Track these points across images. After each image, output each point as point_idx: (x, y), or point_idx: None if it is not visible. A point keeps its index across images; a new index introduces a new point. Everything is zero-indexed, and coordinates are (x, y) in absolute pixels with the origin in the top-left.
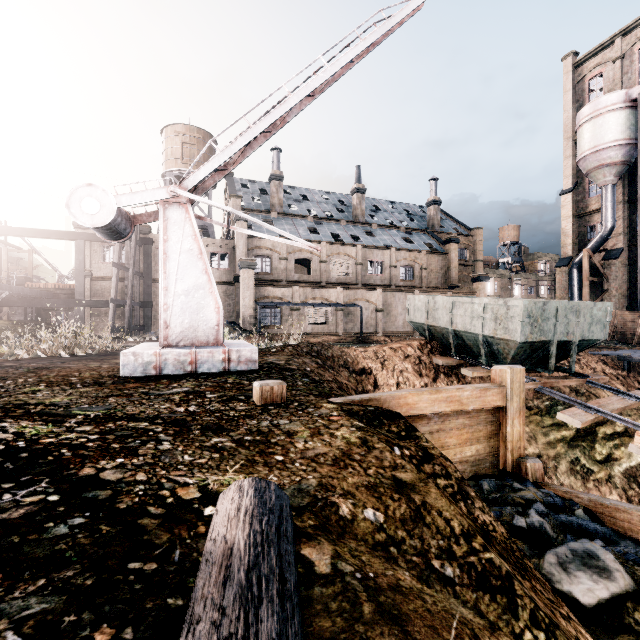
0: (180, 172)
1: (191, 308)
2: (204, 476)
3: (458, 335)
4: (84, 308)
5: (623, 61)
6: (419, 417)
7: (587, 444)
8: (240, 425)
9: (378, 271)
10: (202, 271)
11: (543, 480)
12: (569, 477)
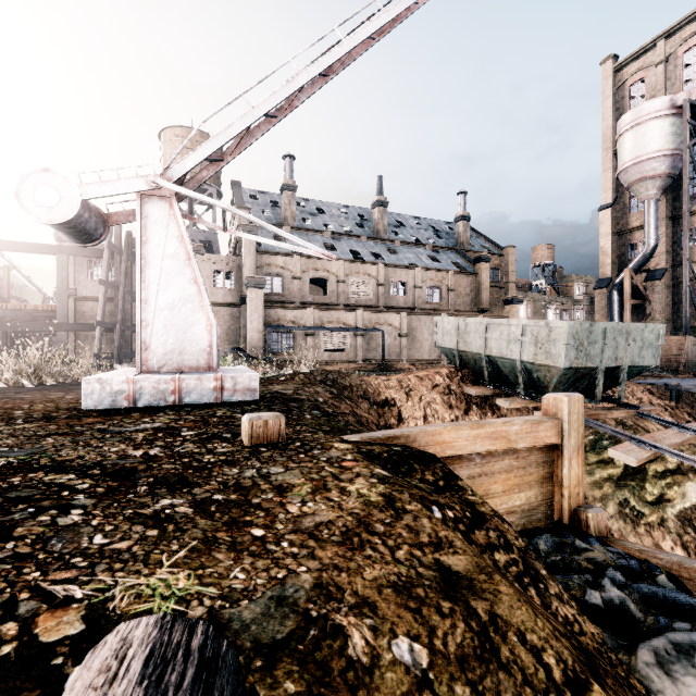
0: None
1: (177, 325)
2: (111, 579)
3: (492, 361)
4: (67, 332)
5: (666, 65)
6: (457, 458)
7: (636, 483)
8: (212, 476)
9: (402, 292)
10: (190, 280)
11: (607, 534)
12: (618, 521)
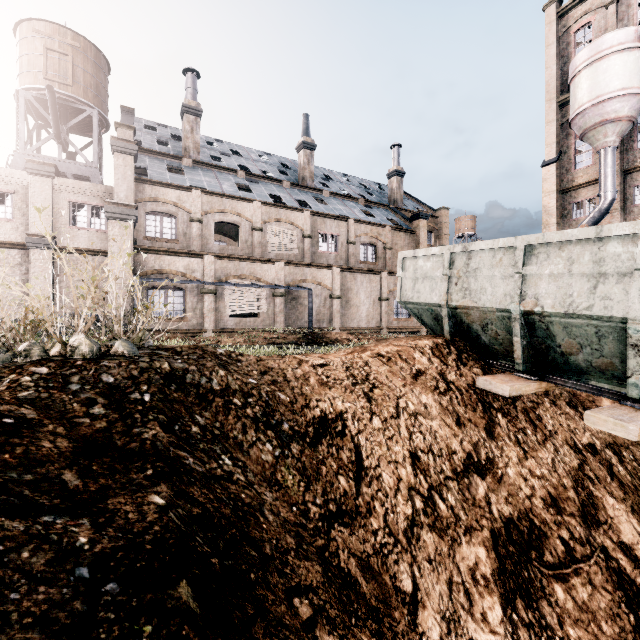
0: (43, 92)
1: None
2: None
3: (536, 324)
4: None
5: (618, 6)
6: None
7: None
8: None
9: (332, 248)
10: None
11: None
12: None
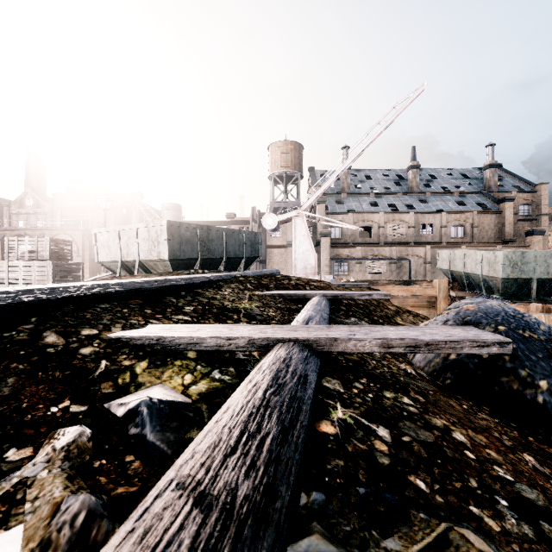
0: (280, 173)
1: (304, 259)
2: None
3: (469, 276)
4: None
5: None
6: (393, 296)
7: None
8: None
9: (429, 231)
10: (309, 243)
11: None
12: None
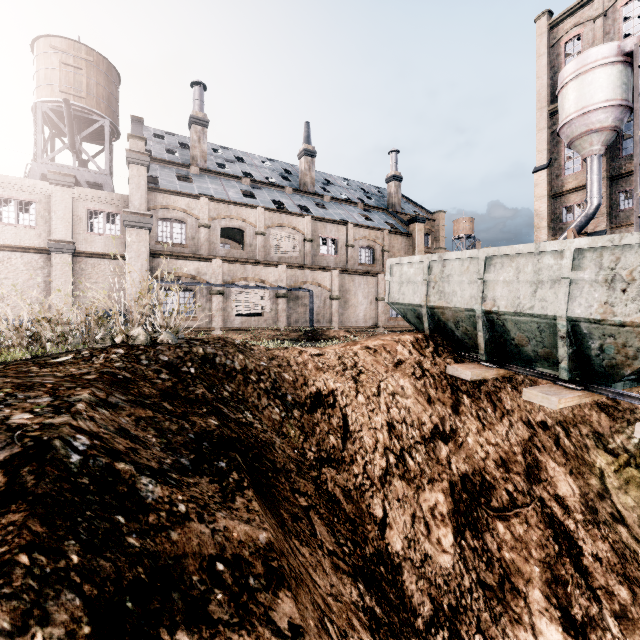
0: (59, 105)
1: None
2: None
3: (495, 321)
4: None
5: (604, 20)
6: None
7: None
8: None
9: (332, 251)
10: None
11: None
12: None
